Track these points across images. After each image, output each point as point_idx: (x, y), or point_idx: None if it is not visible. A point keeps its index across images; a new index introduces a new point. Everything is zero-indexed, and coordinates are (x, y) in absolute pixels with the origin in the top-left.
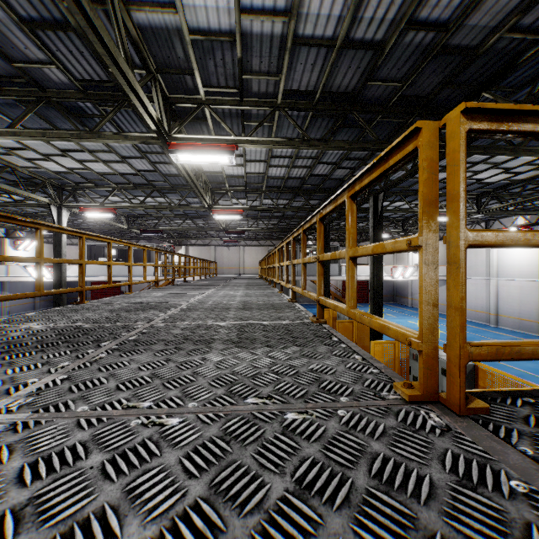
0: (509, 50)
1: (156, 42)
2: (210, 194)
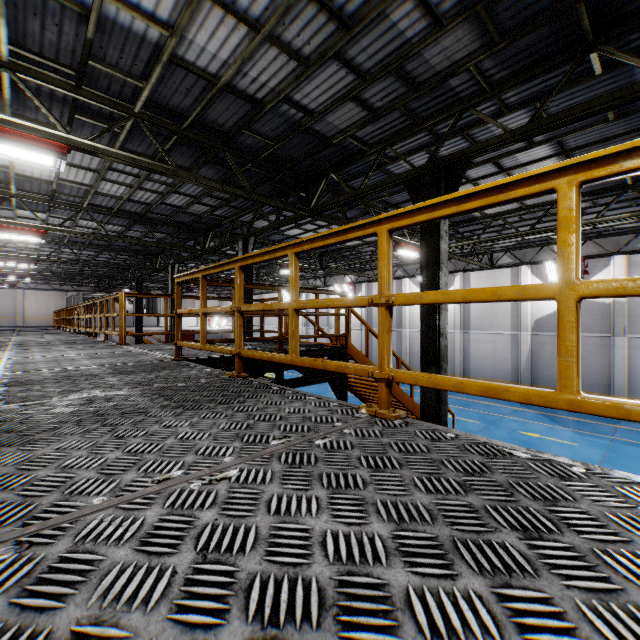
0: (217, 218)
1: None
2: None
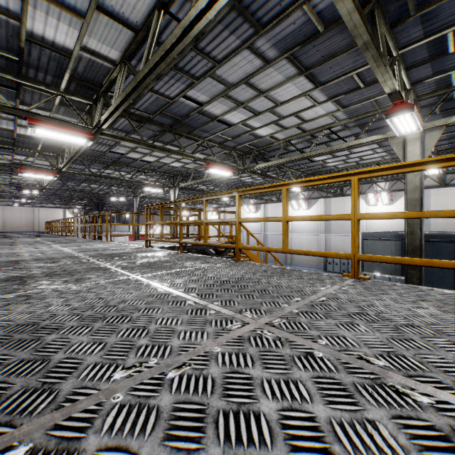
0: None
1: None
2: None
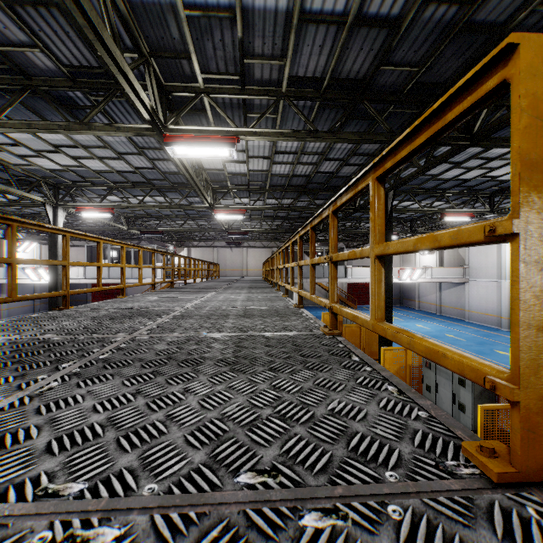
0: (539, 27)
1: (148, 20)
2: (212, 193)
